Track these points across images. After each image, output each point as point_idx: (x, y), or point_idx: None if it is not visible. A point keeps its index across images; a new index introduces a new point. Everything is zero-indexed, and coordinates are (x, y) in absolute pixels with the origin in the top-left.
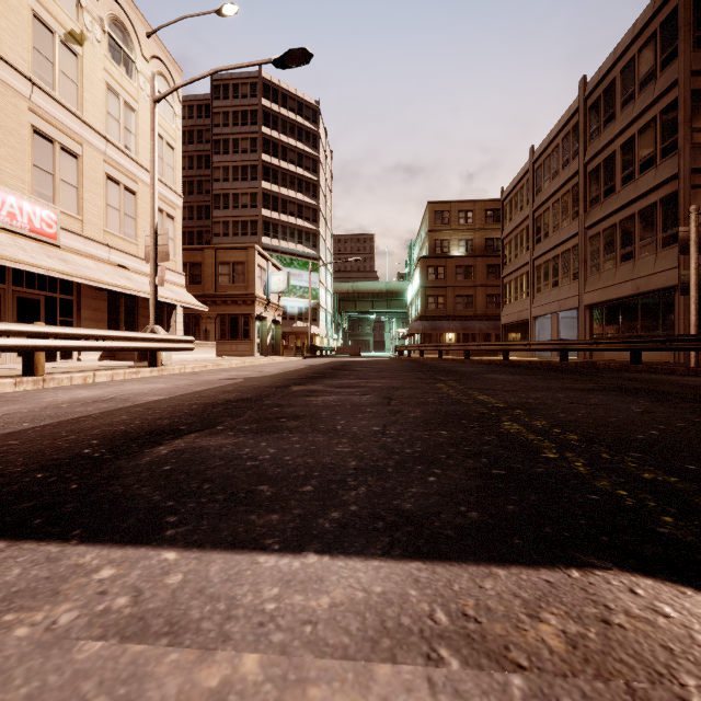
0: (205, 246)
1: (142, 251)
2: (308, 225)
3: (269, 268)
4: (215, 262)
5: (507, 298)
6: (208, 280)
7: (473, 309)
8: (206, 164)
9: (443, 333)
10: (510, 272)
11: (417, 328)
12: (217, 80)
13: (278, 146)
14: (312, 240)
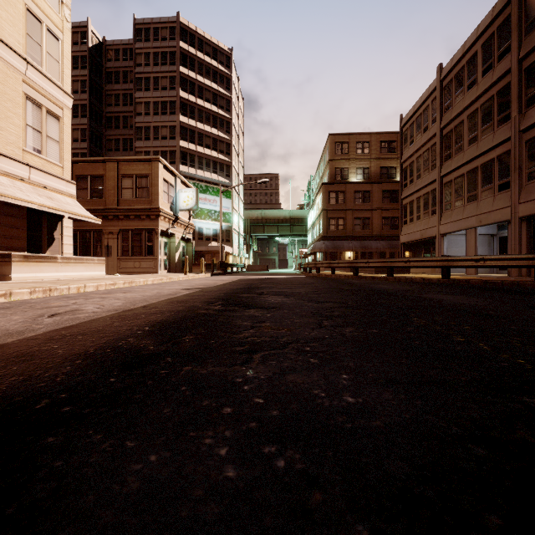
0: (106, 158)
1: (5, 146)
2: (222, 156)
3: (178, 185)
4: (117, 175)
5: (407, 218)
6: (110, 194)
7: (370, 230)
8: (131, 102)
9: (342, 252)
10: (412, 192)
11: (320, 247)
12: (139, 24)
13: (195, 85)
14: (226, 170)
